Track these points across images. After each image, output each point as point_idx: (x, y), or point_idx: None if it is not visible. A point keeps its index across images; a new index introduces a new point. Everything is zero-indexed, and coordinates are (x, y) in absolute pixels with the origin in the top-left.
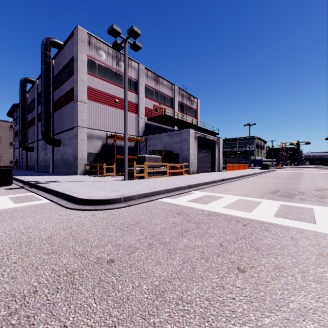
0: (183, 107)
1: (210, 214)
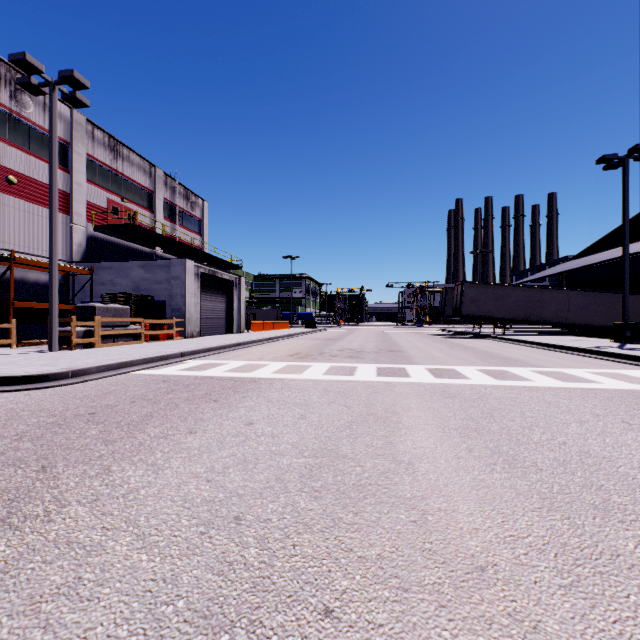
0: (174, 213)
1: (204, 378)
